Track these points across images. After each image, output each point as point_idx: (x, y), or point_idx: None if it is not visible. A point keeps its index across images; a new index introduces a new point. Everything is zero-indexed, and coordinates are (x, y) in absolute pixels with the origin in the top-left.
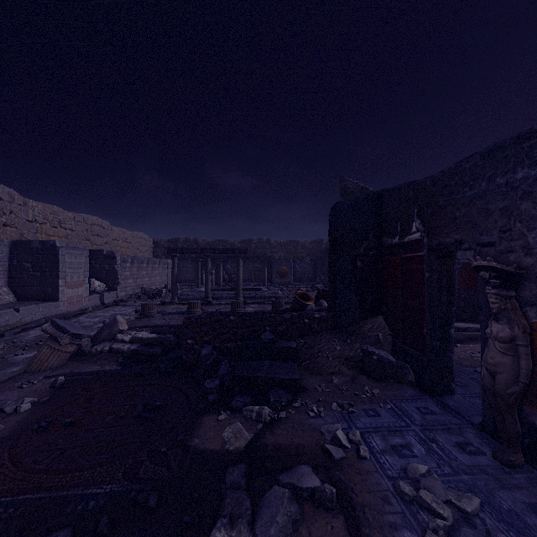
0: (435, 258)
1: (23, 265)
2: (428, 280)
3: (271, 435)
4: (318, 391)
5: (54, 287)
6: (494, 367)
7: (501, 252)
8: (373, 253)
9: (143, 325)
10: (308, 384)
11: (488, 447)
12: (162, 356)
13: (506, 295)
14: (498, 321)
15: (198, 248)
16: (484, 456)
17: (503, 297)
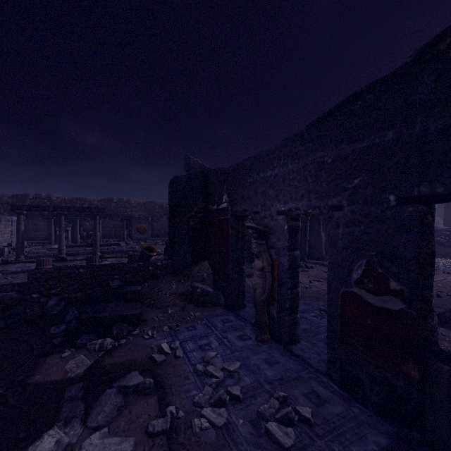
0: (234, 220)
1: None
2: (231, 235)
3: (110, 358)
4: (155, 320)
5: None
6: (255, 285)
7: (262, 217)
8: (202, 216)
9: None
10: (148, 317)
11: (255, 335)
12: (1, 314)
13: (260, 243)
14: (258, 259)
15: (50, 206)
16: (251, 340)
17: (259, 244)
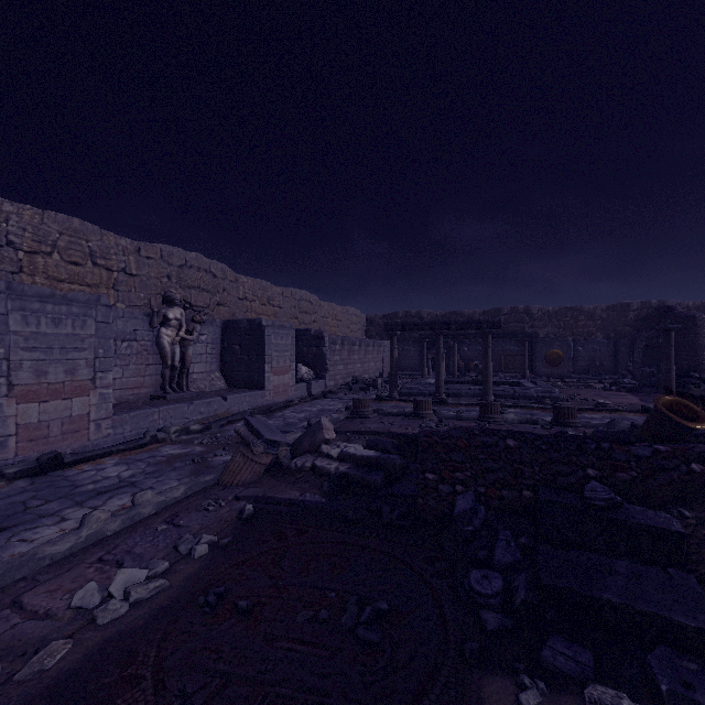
0: None
1: (232, 348)
2: None
3: None
4: None
5: (260, 373)
6: None
7: None
8: None
9: (356, 430)
10: None
11: None
12: (383, 488)
13: None
14: None
15: (425, 323)
16: None
17: None
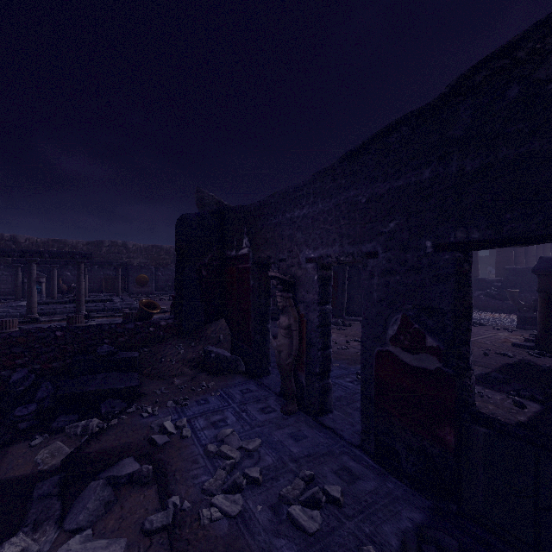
0: (257, 269)
1: None
2: (253, 287)
3: (97, 443)
4: (157, 394)
5: None
6: (280, 347)
7: (289, 266)
8: (217, 264)
9: None
10: (148, 390)
11: (280, 406)
12: None
13: (286, 296)
14: (284, 315)
15: (15, 250)
16: (275, 412)
17: (285, 298)
